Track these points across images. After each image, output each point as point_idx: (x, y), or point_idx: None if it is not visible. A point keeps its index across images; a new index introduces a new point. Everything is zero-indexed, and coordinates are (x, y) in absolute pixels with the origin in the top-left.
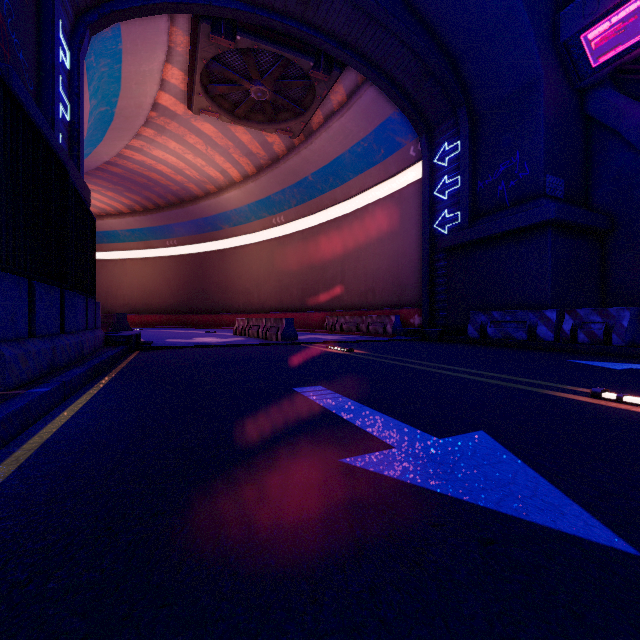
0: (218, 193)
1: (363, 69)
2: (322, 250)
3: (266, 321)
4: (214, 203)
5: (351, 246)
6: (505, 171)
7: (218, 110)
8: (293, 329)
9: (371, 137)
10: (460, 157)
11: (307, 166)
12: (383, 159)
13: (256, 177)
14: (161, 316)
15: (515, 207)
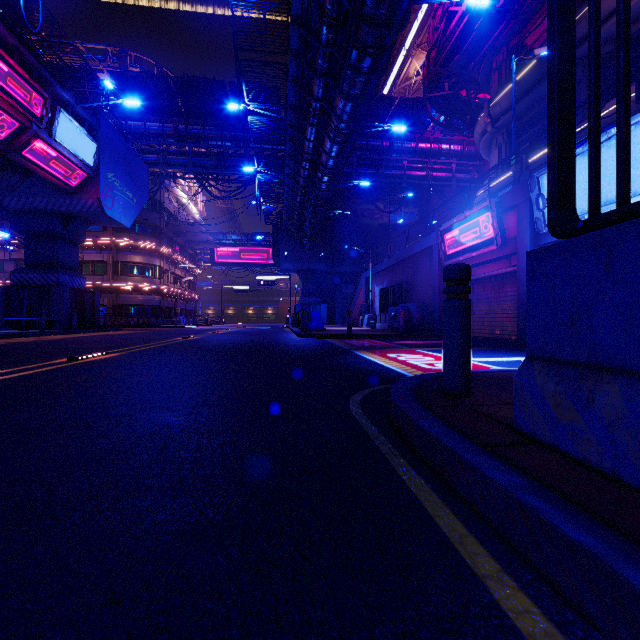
0: None
1: None
2: None
3: None
4: None
5: None
6: None
7: None
8: None
9: None
10: None
11: None
12: None
13: None
14: None
15: None
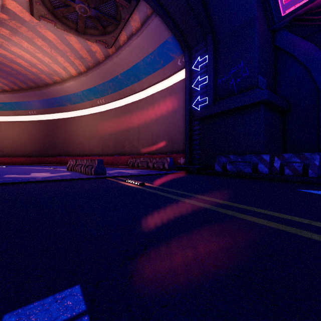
0: (62, 82)
1: (151, 3)
2: (127, 120)
3: (86, 161)
4: (60, 89)
5: (144, 118)
6: (234, 73)
7: (54, 19)
8: (103, 167)
9: (155, 52)
10: (208, 64)
11: (117, 68)
12: (162, 67)
13: (86, 73)
14: (25, 158)
15: (240, 94)
